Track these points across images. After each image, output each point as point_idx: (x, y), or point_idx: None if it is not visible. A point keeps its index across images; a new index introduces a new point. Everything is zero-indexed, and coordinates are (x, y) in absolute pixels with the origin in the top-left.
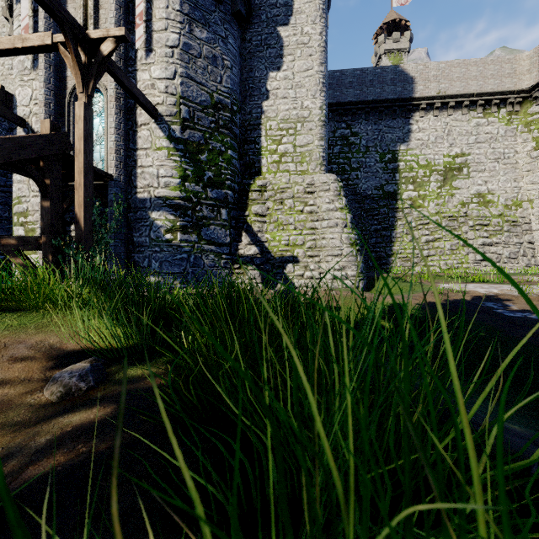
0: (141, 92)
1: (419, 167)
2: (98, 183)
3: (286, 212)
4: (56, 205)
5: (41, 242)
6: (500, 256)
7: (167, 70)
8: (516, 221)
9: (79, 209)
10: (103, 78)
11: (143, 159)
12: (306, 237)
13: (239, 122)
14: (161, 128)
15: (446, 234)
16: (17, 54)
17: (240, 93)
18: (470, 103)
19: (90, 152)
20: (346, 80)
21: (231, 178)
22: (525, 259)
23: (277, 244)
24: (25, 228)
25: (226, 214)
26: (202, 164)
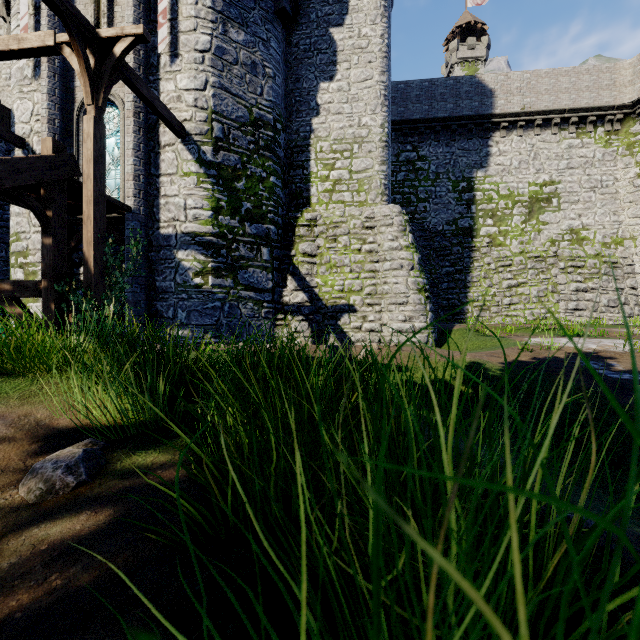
0: (165, 105)
1: (500, 197)
2: (112, 216)
3: (341, 251)
4: (59, 242)
5: (42, 288)
6: (597, 304)
7: (196, 79)
8: (616, 263)
9: (88, 247)
10: (118, 89)
11: (167, 187)
12: (364, 282)
13: (284, 143)
14: (189, 149)
15: (532, 278)
16: (12, 58)
17: (285, 107)
18: (561, 120)
19: (101, 177)
20: (412, 93)
21: (273, 210)
22: (627, 308)
23: (329, 290)
24: (25, 271)
25: (267, 253)
26: (239, 193)
